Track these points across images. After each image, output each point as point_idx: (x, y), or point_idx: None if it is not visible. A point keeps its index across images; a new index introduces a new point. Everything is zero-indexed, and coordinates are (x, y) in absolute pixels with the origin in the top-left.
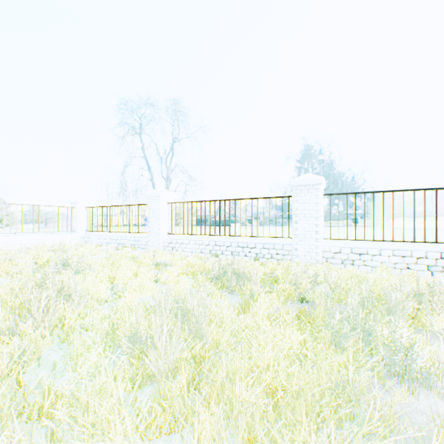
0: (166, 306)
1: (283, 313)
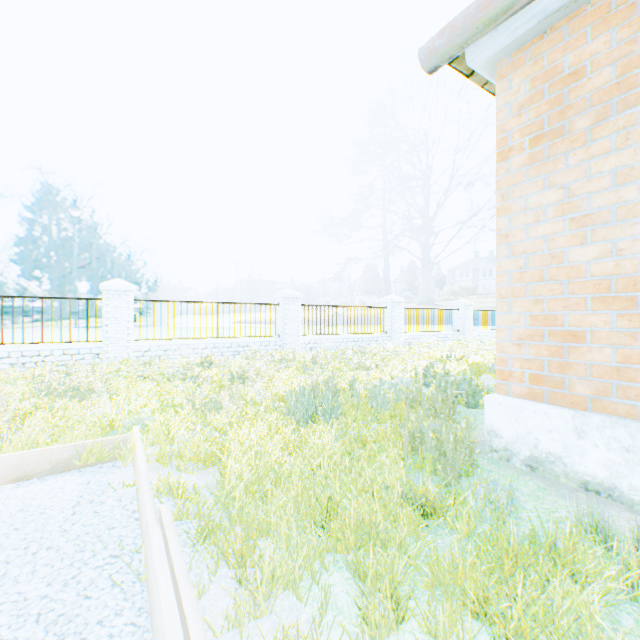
0: (73, 383)
1: (140, 380)
